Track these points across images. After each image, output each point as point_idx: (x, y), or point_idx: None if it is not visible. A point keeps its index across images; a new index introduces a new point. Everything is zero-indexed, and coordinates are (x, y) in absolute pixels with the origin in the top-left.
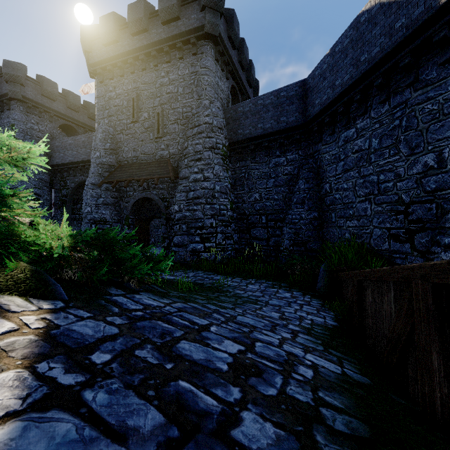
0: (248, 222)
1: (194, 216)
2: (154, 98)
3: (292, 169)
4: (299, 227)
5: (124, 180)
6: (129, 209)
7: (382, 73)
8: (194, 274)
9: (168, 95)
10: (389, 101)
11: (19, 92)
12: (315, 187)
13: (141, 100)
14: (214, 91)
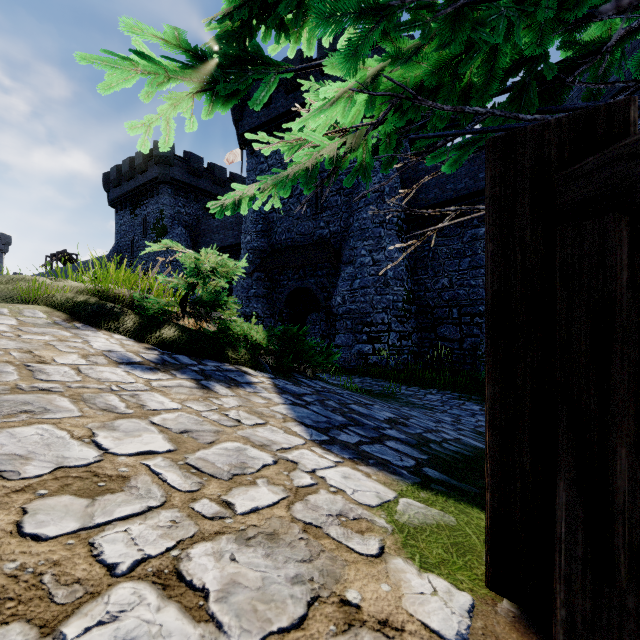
0: (433, 317)
1: (360, 310)
2: None
3: None
4: None
5: (278, 267)
6: (283, 302)
7: None
8: (360, 380)
9: None
10: None
11: (168, 174)
12: None
13: None
14: None
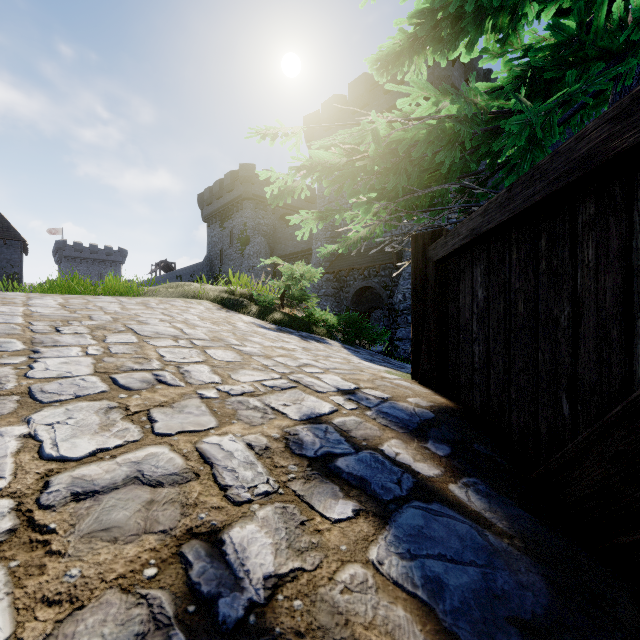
0: None
1: None
2: None
3: None
4: None
5: (345, 269)
6: (349, 300)
7: None
8: None
9: None
10: None
11: (250, 191)
12: None
13: None
14: None
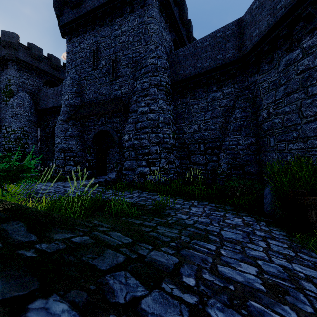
0: (188, 150)
1: (141, 144)
2: (109, 48)
3: (228, 102)
4: (236, 152)
5: (85, 116)
6: (90, 140)
7: None
8: (138, 194)
9: (121, 44)
10: None
11: (13, 54)
12: (251, 115)
13: (100, 50)
14: (158, 37)
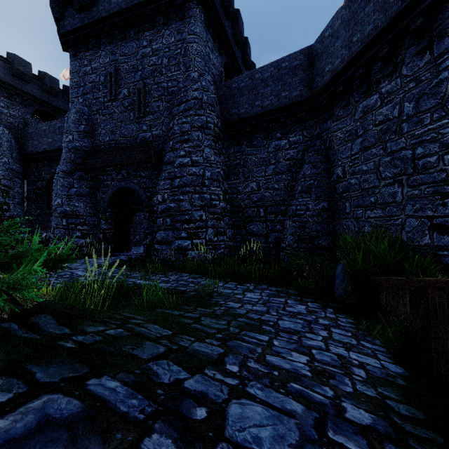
0: (244, 216)
1: (180, 208)
2: (135, 71)
3: (295, 153)
4: (305, 220)
5: (99, 166)
6: (106, 201)
7: (423, 10)
8: (176, 277)
9: (151, 67)
10: (431, 49)
11: None
12: (324, 172)
13: (120, 74)
14: (204, 62)
